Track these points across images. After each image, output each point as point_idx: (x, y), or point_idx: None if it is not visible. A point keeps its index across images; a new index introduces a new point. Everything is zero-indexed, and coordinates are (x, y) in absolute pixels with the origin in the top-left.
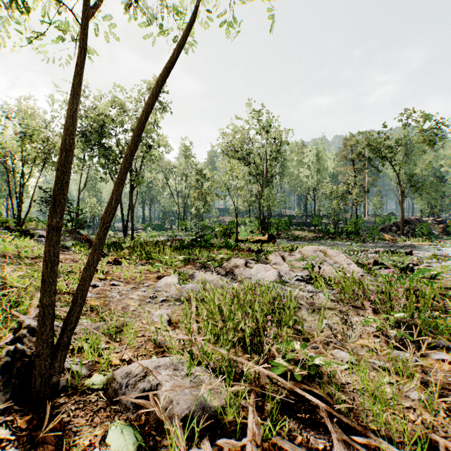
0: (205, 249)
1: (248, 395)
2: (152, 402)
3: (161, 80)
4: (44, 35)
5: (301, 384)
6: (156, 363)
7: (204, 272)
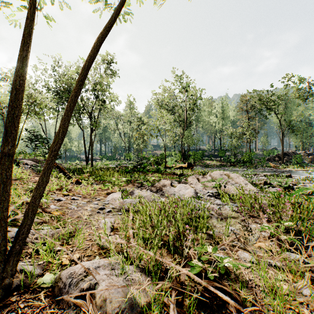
0: (143, 173)
1: (170, 291)
2: (88, 302)
3: (101, 37)
4: (11, 4)
5: (214, 282)
6: (96, 264)
7: (141, 190)
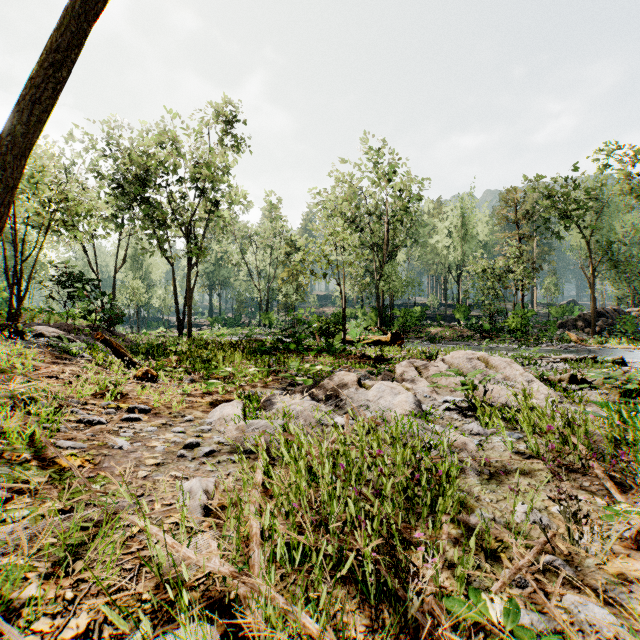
0: (296, 355)
1: None
2: None
3: None
4: None
5: None
6: None
7: (291, 394)
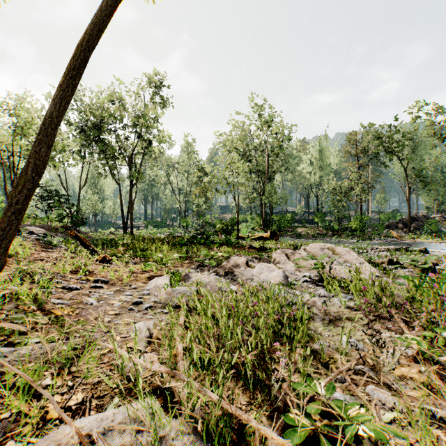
0: (205, 247)
1: None
2: None
3: None
4: None
5: None
6: (108, 421)
7: (201, 271)
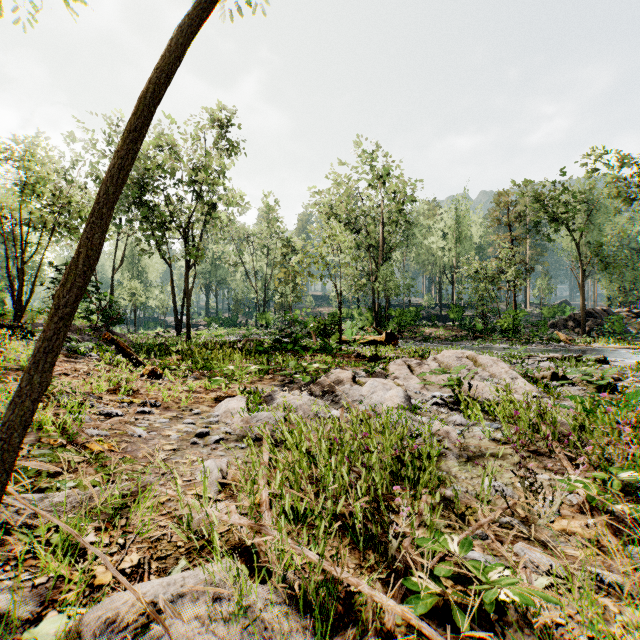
0: (293, 355)
1: None
2: None
3: (188, 25)
4: None
5: (471, 638)
6: (176, 587)
7: (290, 390)
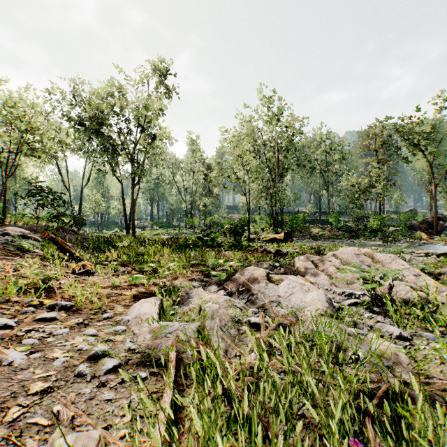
0: (211, 250)
1: None
2: None
3: None
4: None
5: None
6: None
7: (207, 285)
